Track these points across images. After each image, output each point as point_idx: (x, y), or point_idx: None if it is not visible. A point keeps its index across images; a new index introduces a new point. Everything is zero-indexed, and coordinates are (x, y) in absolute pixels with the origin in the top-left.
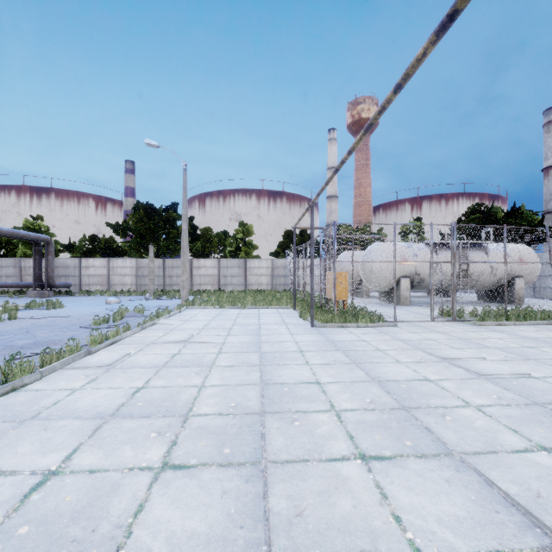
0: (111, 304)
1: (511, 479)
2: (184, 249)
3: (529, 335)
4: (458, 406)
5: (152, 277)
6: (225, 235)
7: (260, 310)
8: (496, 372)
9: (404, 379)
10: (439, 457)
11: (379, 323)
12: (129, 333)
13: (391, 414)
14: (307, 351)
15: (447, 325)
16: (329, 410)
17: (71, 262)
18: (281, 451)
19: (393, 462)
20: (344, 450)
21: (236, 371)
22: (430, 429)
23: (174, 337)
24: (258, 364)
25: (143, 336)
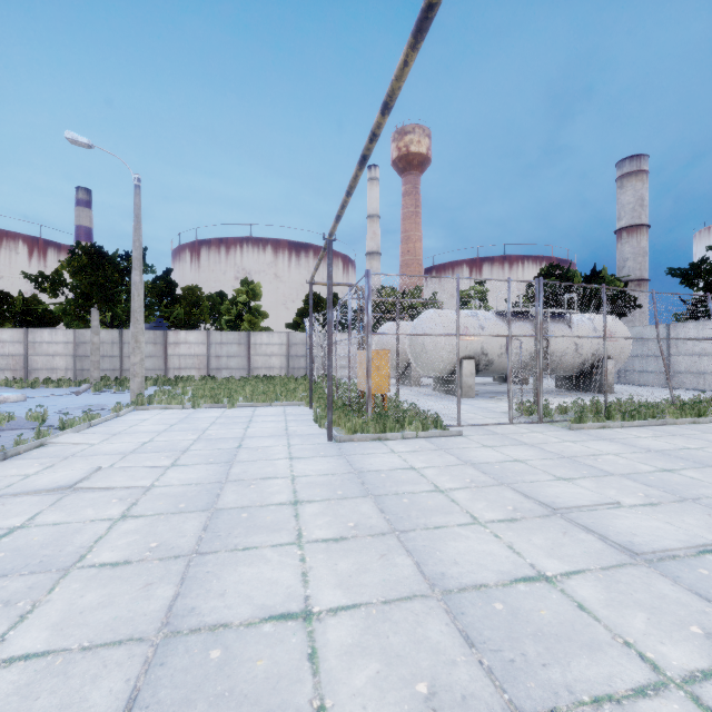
0: (8, 402)
1: None
2: (135, 314)
3: (651, 444)
4: (643, 689)
5: (96, 358)
6: (221, 297)
7: (258, 409)
8: (658, 542)
9: (495, 578)
10: None
11: (435, 432)
12: None
13: None
14: (307, 501)
15: (533, 430)
16: None
17: None
18: None
19: None
20: None
21: (122, 582)
22: None
23: (53, 478)
24: (188, 551)
25: None
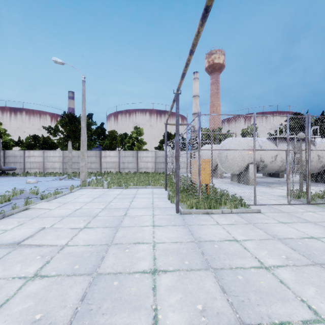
0: (30, 183)
1: None
2: (82, 142)
3: None
4: None
5: (70, 163)
6: (125, 135)
7: (139, 190)
8: None
9: None
10: None
11: (243, 209)
12: None
13: None
14: (163, 271)
15: (307, 210)
16: None
17: (18, 153)
18: None
19: None
20: None
21: None
22: None
23: (15, 234)
24: None
25: None
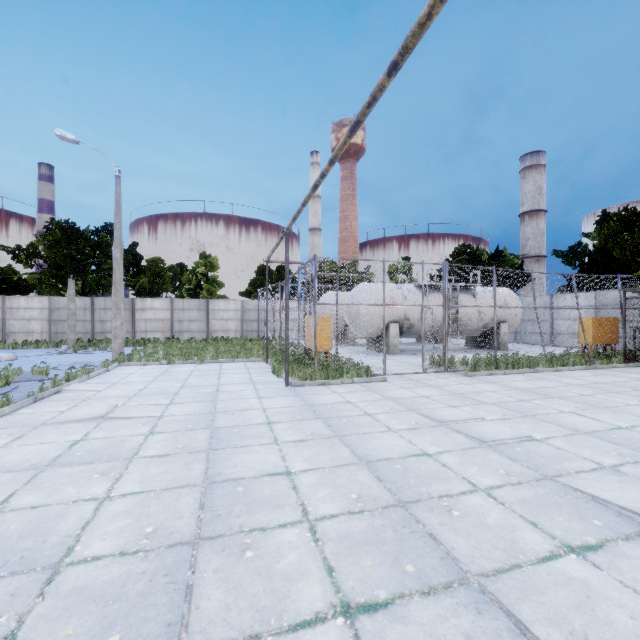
0: (1, 361)
1: (547, 615)
2: (116, 285)
3: (520, 385)
4: (465, 492)
5: (72, 322)
6: (182, 268)
7: (223, 364)
8: (498, 436)
9: (398, 455)
10: (452, 589)
11: (366, 378)
12: (9, 409)
13: (384, 517)
14: (277, 422)
15: (439, 377)
16: (301, 522)
17: None
18: (215, 622)
19: (391, 613)
20: (319, 600)
21: (170, 463)
22: (436, 536)
23: (84, 412)
24: (205, 448)
25: (33, 413)
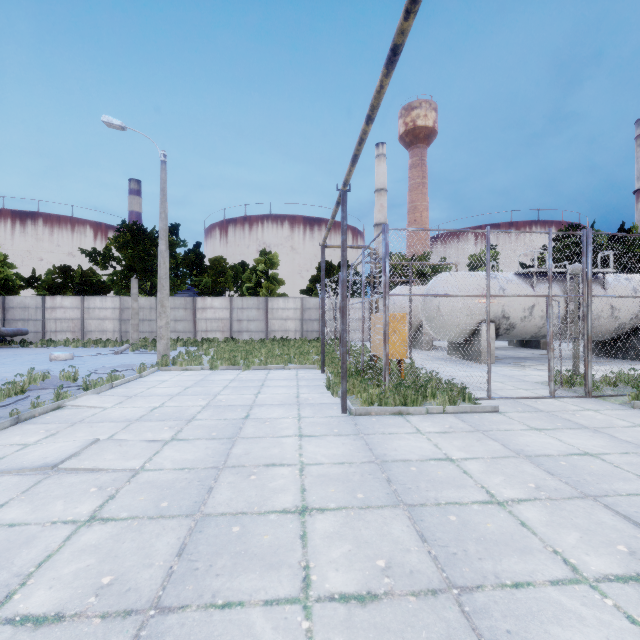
0: (58, 360)
1: None
2: (161, 280)
3: None
4: None
5: (135, 321)
6: (243, 267)
7: (271, 372)
8: None
9: None
10: None
11: (466, 406)
12: None
13: None
14: (318, 510)
15: (585, 408)
16: None
17: (31, 301)
18: None
19: None
20: None
21: None
22: None
23: (46, 451)
24: (146, 600)
25: None
